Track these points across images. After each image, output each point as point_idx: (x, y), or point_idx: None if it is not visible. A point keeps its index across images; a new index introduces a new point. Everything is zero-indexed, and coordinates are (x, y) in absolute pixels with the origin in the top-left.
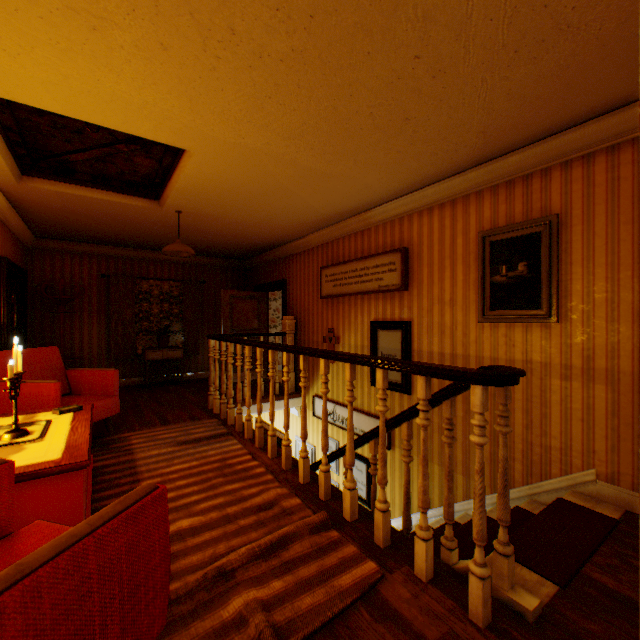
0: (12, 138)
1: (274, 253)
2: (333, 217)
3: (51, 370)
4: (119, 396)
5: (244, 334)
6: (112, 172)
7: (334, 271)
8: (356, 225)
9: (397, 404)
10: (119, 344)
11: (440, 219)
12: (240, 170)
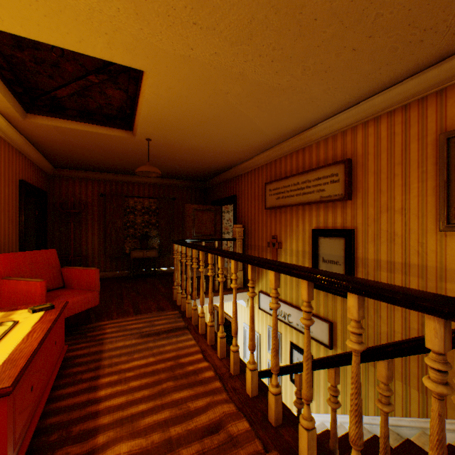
0: (6, 76)
1: (226, 174)
2: (276, 138)
3: (48, 268)
4: (99, 290)
5: (202, 239)
6: (93, 107)
7: (277, 186)
8: (297, 143)
9: (339, 307)
10: (112, 246)
11: (389, 127)
12: (192, 90)
